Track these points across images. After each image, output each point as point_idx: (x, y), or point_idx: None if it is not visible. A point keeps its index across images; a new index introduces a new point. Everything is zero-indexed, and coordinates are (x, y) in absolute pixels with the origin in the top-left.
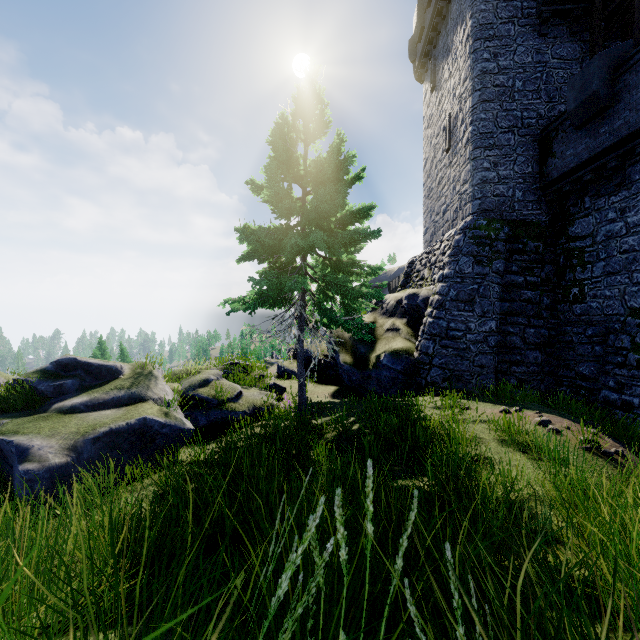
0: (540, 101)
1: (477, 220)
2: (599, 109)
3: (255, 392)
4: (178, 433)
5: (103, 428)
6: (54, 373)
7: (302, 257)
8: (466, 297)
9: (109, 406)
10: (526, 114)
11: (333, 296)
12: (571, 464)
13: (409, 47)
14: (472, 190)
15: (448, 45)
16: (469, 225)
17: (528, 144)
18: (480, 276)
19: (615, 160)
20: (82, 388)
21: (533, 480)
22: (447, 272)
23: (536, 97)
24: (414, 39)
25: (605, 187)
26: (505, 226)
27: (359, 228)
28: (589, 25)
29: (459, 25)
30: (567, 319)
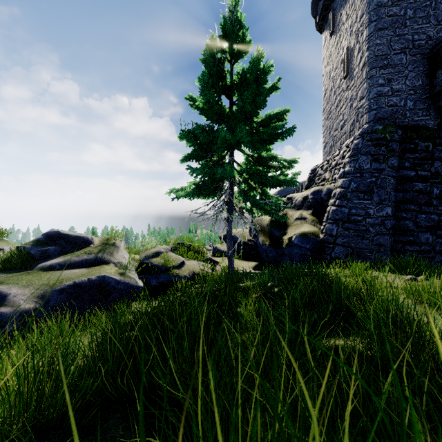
0: (429, 25)
1: (373, 126)
2: None
3: (194, 262)
4: (131, 289)
5: (68, 282)
6: (44, 242)
7: (230, 155)
8: (365, 188)
9: (79, 266)
10: (416, 37)
11: (255, 186)
12: None
13: (312, 6)
14: (368, 103)
15: None
16: (367, 130)
17: (418, 61)
18: (377, 171)
19: None
20: (62, 253)
21: None
22: (348, 169)
23: (426, 22)
24: None
25: None
26: (399, 130)
27: (278, 125)
28: None
29: None
30: None
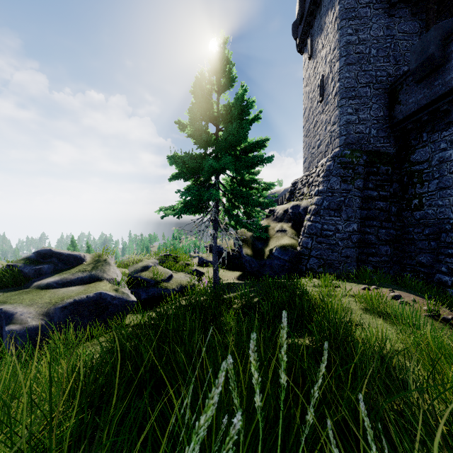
0: (389, 64)
1: (343, 150)
2: (434, 67)
3: (182, 275)
4: (125, 304)
5: (69, 299)
6: (35, 260)
7: (216, 177)
8: (335, 206)
9: (74, 284)
10: (379, 73)
11: (238, 205)
12: (428, 326)
13: (293, 28)
14: (339, 129)
15: (321, 25)
16: (337, 154)
17: (380, 95)
18: (345, 191)
19: (446, 104)
20: (55, 271)
21: (394, 339)
22: (321, 188)
23: (386, 61)
24: (296, 22)
25: (438, 125)
26: (364, 155)
27: (258, 154)
28: (425, 8)
29: (330, 10)
30: (409, 222)
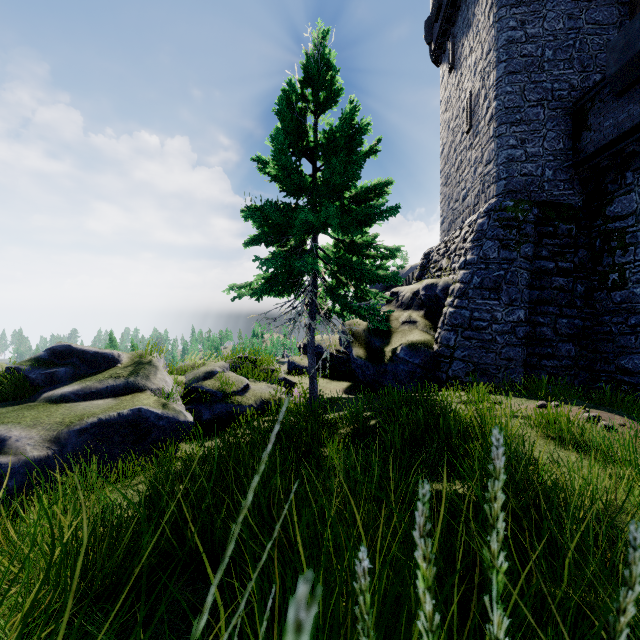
0: (573, 71)
1: (503, 201)
2: None
3: (263, 385)
4: (176, 426)
5: (91, 418)
6: (48, 361)
7: (313, 239)
8: (491, 284)
9: (102, 396)
10: (557, 85)
11: (347, 282)
12: None
13: (425, 28)
14: (497, 170)
15: (468, 19)
16: (494, 207)
17: (559, 118)
18: (507, 261)
19: None
20: (76, 377)
21: (611, 486)
22: (470, 258)
23: (568, 67)
24: (430, 20)
25: None
26: (534, 207)
27: (376, 203)
28: None
29: None
30: (604, 308)
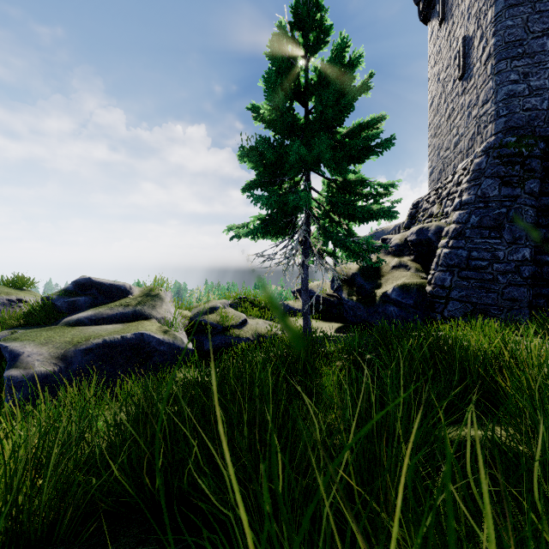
0: None
1: (503, 138)
2: None
3: (260, 321)
4: (176, 352)
5: (96, 339)
6: (73, 292)
7: (307, 181)
8: (491, 222)
9: (112, 321)
10: None
11: (339, 221)
12: None
13: None
14: (495, 108)
15: None
16: (493, 145)
17: None
18: (509, 198)
19: None
20: (93, 305)
21: None
22: (466, 198)
23: None
24: None
25: None
26: (540, 141)
27: (371, 134)
28: None
29: None
30: None
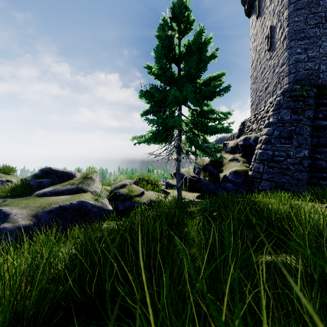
0: None
1: (293, 86)
2: None
3: (151, 192)
4: (102, 212)
5: (55, 205)
6: (40, 176)
7: (179, 110)
8: (286, 135)
9: (64, 194)
10: None
11: (198, 134)
12: None
13: None
14: (288, 68)
15: None
16: (287, 89)
17: None
18: (296, 121)
19: None
20: (53, 184)
21: None
22: (271, 120)
23: None
24: None
25: None
26: (314, 88)
27: (217, 84)
28: None
29: None
30: None
